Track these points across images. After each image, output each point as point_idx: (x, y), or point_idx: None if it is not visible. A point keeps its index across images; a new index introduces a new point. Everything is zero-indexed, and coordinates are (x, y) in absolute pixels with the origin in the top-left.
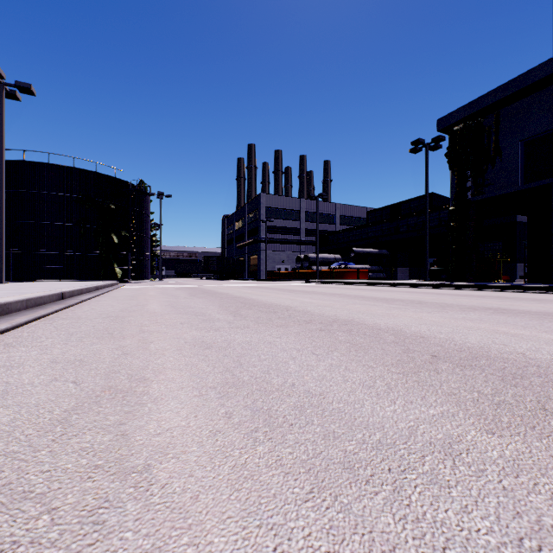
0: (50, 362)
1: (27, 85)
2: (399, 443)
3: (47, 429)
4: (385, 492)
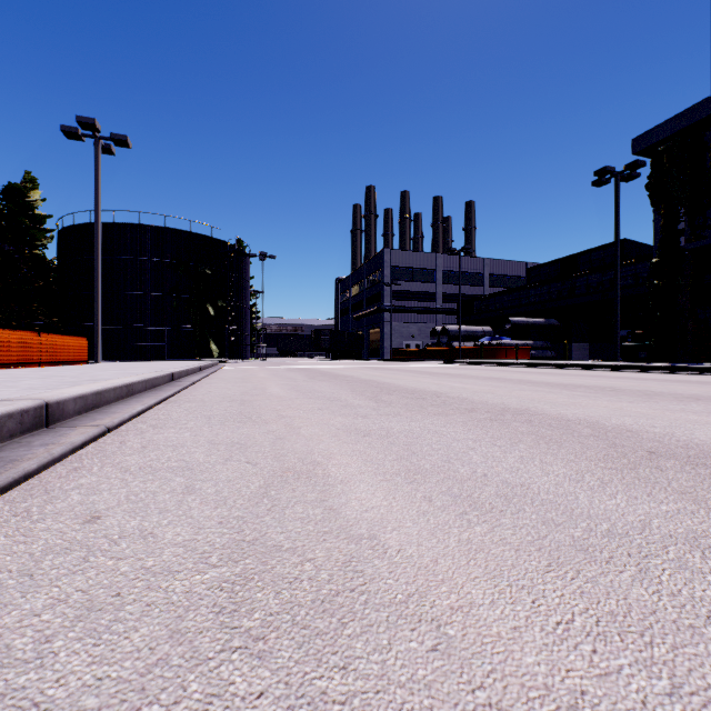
0: (210, 444)
1: (123, 137)
2: (633, 534)
3: (255, 500)
4: (630, 572)
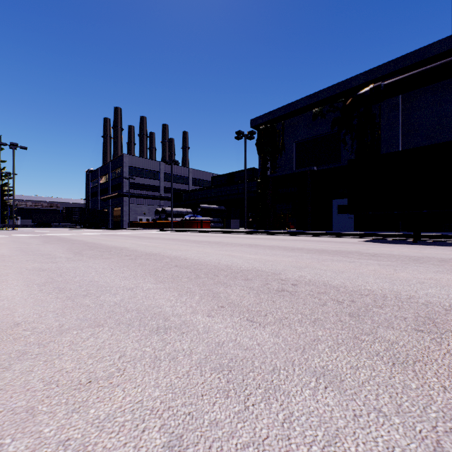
0: None
1: None
2: (114, 289)
3: None
4: (93, 298)
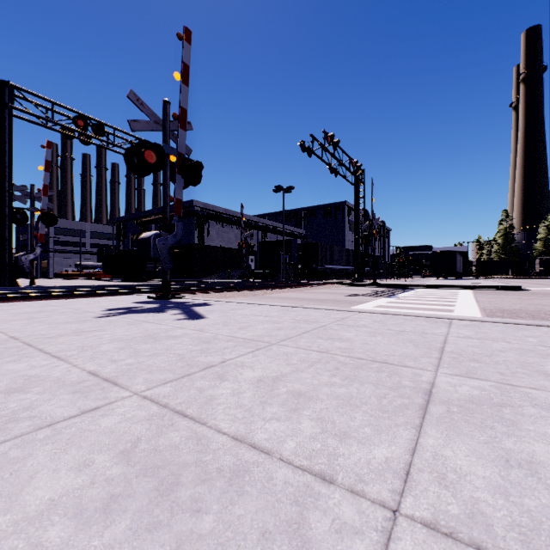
0: None
1: None
2: None
3: None
4: None
